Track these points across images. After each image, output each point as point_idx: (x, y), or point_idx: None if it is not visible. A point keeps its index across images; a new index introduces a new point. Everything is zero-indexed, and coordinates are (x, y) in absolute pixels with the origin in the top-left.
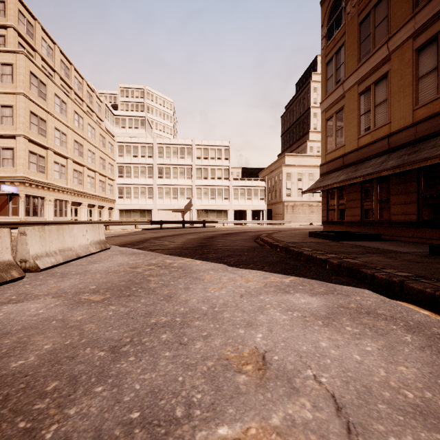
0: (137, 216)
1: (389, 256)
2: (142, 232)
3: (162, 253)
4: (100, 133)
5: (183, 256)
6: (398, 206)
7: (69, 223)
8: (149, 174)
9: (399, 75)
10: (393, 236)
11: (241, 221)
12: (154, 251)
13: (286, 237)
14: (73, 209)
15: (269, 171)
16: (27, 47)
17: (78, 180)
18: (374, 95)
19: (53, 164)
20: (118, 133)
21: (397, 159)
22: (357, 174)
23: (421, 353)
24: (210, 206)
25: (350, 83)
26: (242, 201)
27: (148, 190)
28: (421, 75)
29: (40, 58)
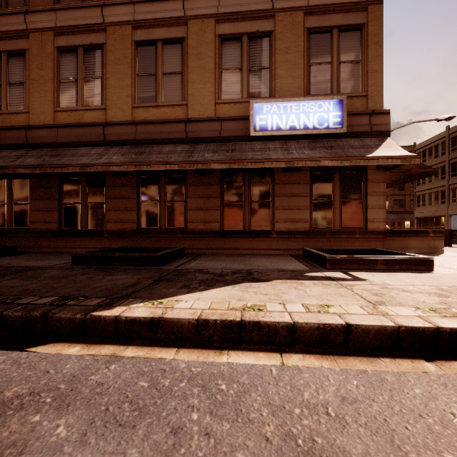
0: None
1: (28, 276)
2: None
3: None
4: None
5: None
6: (38, 213)
7: None
8: None
9: (39, 63)
10: (33, 247)
11: None
12: None
13: None
14: None
15: None
16: None
17: None
18: (7, 68)
19: None
20: None
21: (37, 158)
22: None
23: (85, 453)
24: None
25: None
26: None
27: None
28: (62, 77)
29: None
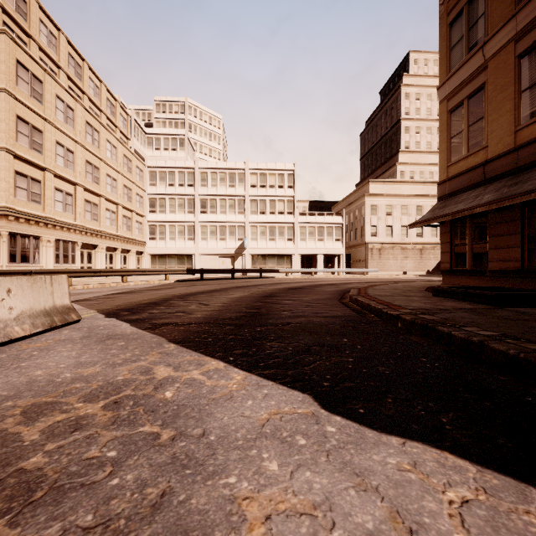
0: (173, 263)
1: None
2: (172, 286)
3: (168, 337)
4: (123, 153)
5: (206, 348)
6: None
7: (64, 272)
8: (189, 208)
9: None
10: None
11: (311, 270)
12: (156, 329)
13: (395, 297)
14: (86, 253)
15: (346, 204)
16: (16, 29)
17: (92, 214)
18: None
19: (54, 192)
20: (151, 157)
21: None
22: (525, 188)
23: None
24: (269, 250)
25: (498, 43)
26: (311, 242)
27: (188, 229)
28: None
29: (37, 47)
